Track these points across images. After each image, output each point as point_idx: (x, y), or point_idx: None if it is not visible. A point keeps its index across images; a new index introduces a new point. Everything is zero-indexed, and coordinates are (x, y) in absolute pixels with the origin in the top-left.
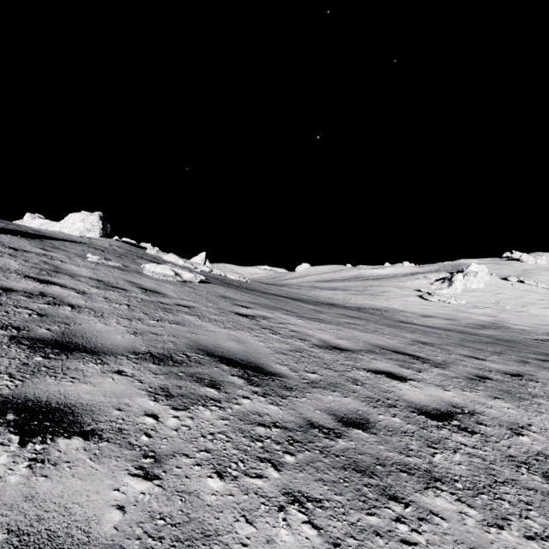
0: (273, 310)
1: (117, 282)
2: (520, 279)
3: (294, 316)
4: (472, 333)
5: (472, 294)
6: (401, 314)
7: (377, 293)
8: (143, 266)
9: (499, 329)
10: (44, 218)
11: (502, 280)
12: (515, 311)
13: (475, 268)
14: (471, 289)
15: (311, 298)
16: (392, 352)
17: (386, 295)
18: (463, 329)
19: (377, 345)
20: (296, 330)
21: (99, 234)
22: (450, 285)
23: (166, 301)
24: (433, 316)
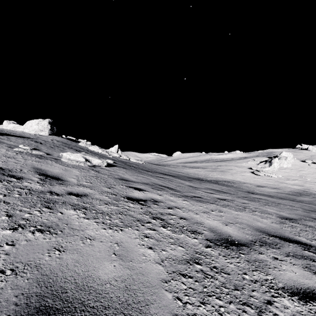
0: (161, 191)
1: (21, 170)
2: (313, 161)
3: (179, 196)
4: (297, 200)
5: (284, 171)
6: (244, 185)
7: (225, 170)
8: (61, 154)
9: (310, 195)
10: (16, 123)
11: (301, 162)
12: (314, 182)
13: (285, 155)
14: (283, 167)
15: (185, 175)
16: (279, 239)
17: (230, 171)
18: (289, 196)
19: (259, 229)
20: (185, 216)
21: (48, 133)
22: (270, 165)
23: (59, 189)
24: (264, 186)
